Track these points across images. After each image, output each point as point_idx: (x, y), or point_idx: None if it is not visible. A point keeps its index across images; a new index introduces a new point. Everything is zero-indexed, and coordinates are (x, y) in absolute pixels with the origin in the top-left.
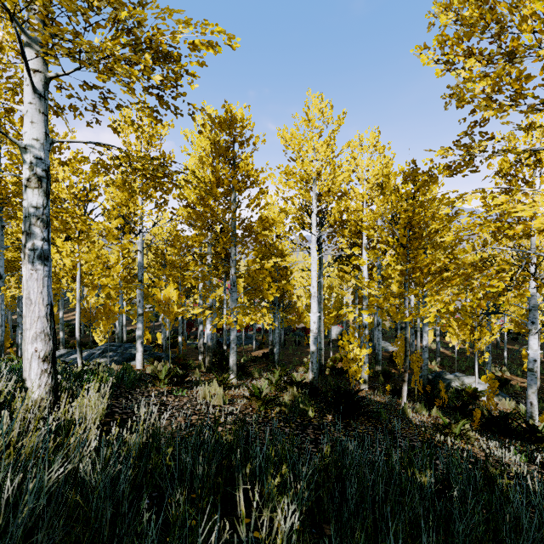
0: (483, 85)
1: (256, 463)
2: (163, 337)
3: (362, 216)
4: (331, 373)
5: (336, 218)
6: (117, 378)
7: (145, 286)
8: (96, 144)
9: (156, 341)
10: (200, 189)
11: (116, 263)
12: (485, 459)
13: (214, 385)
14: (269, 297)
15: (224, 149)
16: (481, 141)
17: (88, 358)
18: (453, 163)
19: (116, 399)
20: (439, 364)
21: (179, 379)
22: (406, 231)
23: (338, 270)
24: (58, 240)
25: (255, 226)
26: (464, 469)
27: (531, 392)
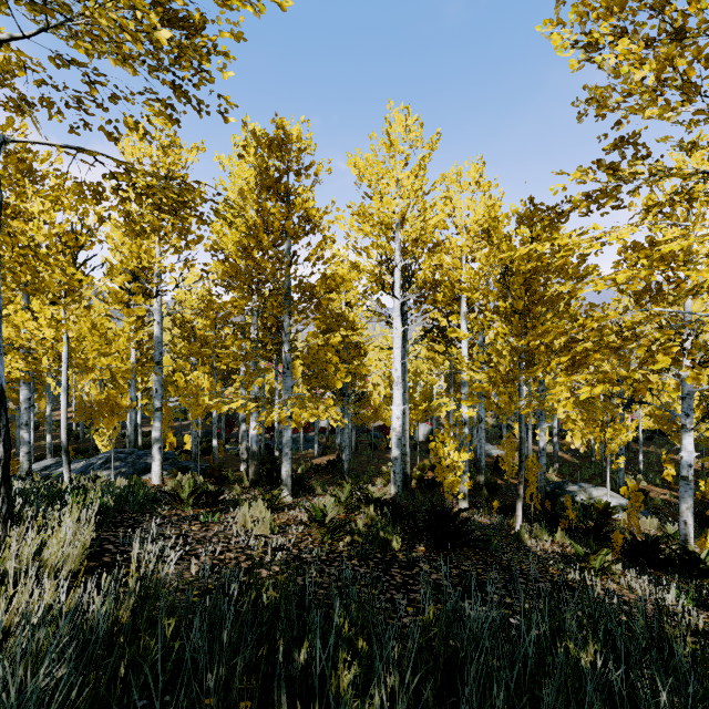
0: (645, 70)
1: (315, 644)
2: (192, 441)
3: (463, 272)
4: (419, 486)
5: (426, 278)
6: (120, 499)
7: (169, 372)
8: (76, 150)
9: (184, 446)
10: (237, 226)
11: (118, 335)
12: (658, 613)
13: (259, 506)
14: (336, 384)
15: (274, 179)
16: (635, 158)
17: (85, 470)
18: (594, 191)
19: (114, 529)
20: (556, 471)
21: (210, 498)
22: (523, 292)
23: (428, 350)
24: (33, 303)
25: (317, 286)
26: (618, 624)
27: (685, 507)
